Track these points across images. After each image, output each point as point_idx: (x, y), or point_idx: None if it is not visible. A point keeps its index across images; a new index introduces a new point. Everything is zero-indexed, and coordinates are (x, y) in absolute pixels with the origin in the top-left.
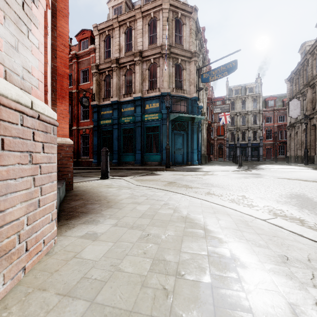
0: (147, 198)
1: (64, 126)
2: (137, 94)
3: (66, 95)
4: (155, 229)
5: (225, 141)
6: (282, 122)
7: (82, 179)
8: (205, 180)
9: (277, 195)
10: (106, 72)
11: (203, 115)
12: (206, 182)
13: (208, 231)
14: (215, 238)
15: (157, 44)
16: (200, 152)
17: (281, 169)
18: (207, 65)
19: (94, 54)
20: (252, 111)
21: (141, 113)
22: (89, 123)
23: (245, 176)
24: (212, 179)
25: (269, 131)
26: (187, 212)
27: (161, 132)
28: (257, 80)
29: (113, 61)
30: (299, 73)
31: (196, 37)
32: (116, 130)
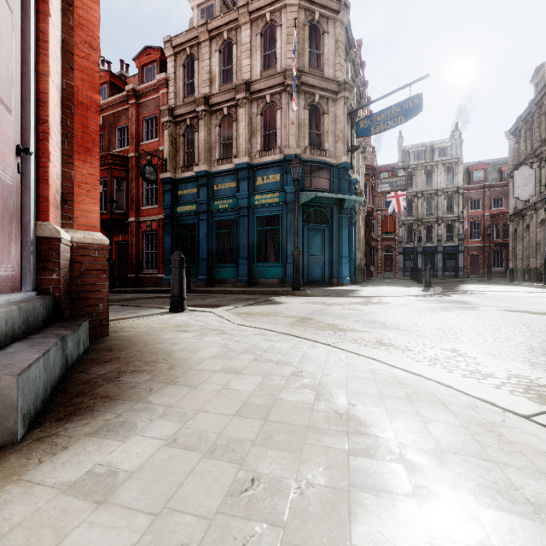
0: (256, 357)
1: (89, 207)
2: (241, 158)
3: (94, 146)
4: (273, 457)
5: (396, 243)
6: (498, 208)
7: (136, 311)
8: (368, 313)
9: (523, 348)
10: (187, 121)
11: (358, 195)
12: (372, 318)
13: (415, 467)
14: (442, 500)
15: (277, 69)
16: (354, 261)
17: (505, 292)
18: (367, 104)
19: (166, 89)
20: (445, 190)
21: (249, 192)
22: (158, 210)
23: (444, 307)
24: (382, 311)
25: (476, 224)
26: (348, 397)
27: (284, 225)
28: (454, 135)
29: (198, 100)
30: (533, 120)
31: (347, 56)
32: (204, 222)
